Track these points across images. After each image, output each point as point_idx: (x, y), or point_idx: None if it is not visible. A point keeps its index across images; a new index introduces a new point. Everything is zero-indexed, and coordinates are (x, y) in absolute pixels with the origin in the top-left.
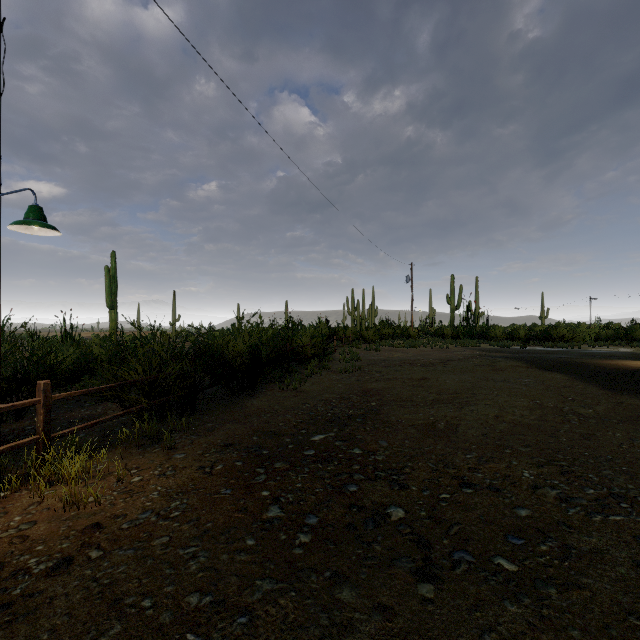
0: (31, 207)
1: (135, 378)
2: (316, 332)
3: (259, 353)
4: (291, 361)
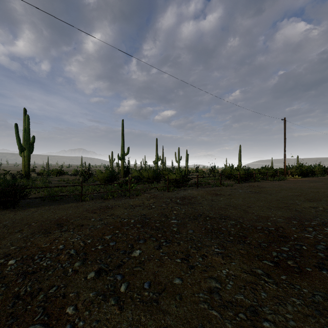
0: (292, 155)
1: (293, 171)
2: (319, 167)
3: (307, 170)
4: (312, 174)
